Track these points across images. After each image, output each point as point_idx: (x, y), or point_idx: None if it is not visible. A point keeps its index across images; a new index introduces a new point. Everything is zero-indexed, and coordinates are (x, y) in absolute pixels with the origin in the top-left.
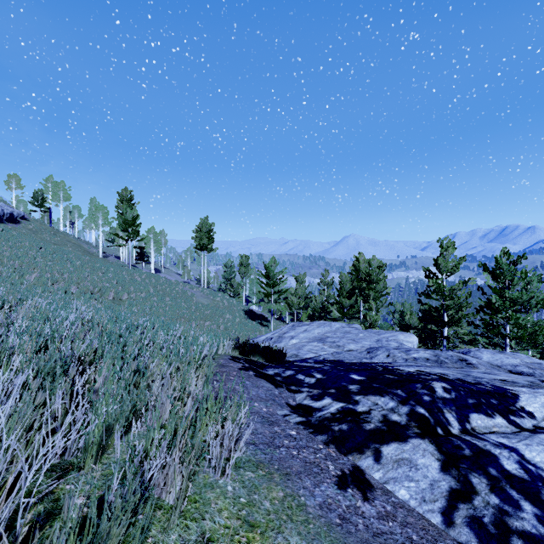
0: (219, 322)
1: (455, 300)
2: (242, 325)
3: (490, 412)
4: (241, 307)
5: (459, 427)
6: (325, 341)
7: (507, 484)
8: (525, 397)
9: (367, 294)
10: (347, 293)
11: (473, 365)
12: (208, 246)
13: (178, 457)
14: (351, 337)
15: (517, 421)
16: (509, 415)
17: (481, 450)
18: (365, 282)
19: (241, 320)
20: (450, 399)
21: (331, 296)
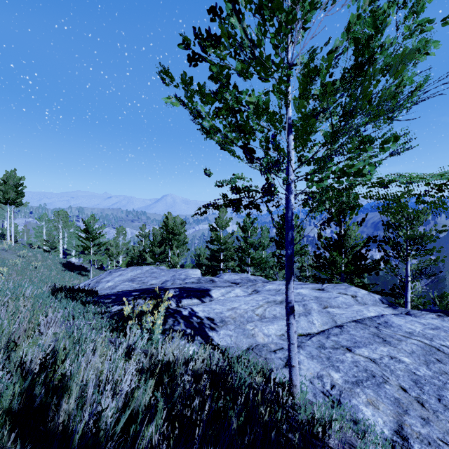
0: (32, 276)
1: (226, 245)
2: (59, 276)
3: (193, 298)
4: (58, 260)
5: (175, 305)
6: (135, 280)
7: (181, 319)
8: (215, 290)
9: (173, 243)
10: (158, 243)
11: (215, 282)
12: (16, 201)
13: (24, 325)
14: (156, 275)
15: (204, 300)
16: (202, 298)
17: (177, 311)
18: (171, 235)
19: (58, 273)
20: (175, 295)
21: (146, 246)
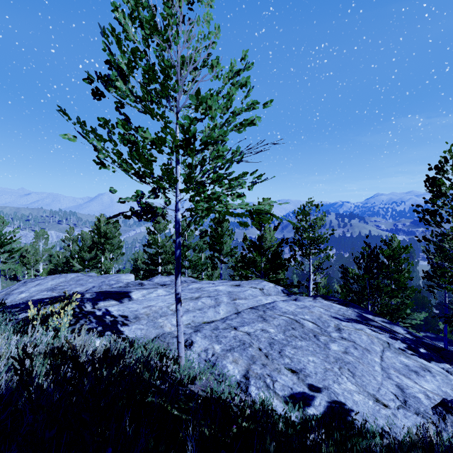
0: None
1: (164, 248)
2: None
3: (111, 300)
4: None
5: (90, 308)
6: (56, 289)
7: (94, 319)
8: (136, 292)
9: (105, 248)
10: (89, 248)
11: (144, 285)
12: None
13: None
14: (82, 282)
15: (123, 301)
16: (120, 299)
17: (91, 312)
18: (104, 238)
19: None
20: (91, 298)
21: (73, 251)
